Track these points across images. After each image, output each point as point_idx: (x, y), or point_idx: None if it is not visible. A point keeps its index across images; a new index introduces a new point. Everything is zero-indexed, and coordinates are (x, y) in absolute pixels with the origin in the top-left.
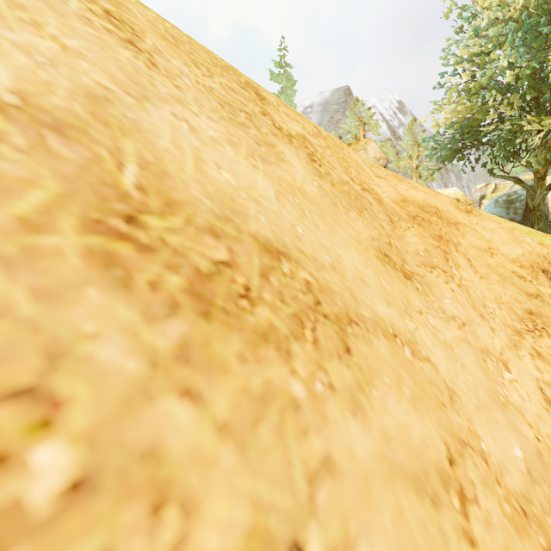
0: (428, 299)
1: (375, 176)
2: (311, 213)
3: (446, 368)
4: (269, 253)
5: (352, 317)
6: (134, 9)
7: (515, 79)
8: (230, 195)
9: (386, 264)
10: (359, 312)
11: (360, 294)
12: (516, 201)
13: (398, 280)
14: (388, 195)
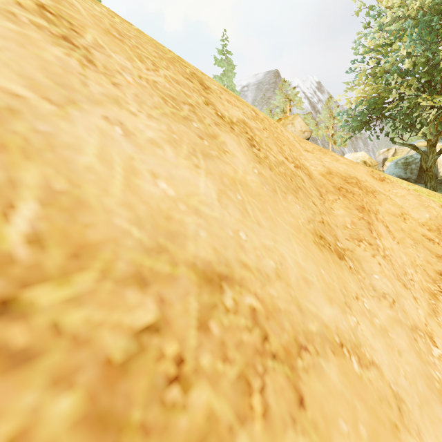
0: (360, 276)
1: (304, 150)
2: (253, 209)
3: (388, 366)
4: (209, 284)
5: (301, 340)
6: (77, 4)
7: (412, 66)
8: (166, 211)
9: (322, 248)
10: (306, 329)
11: (305, 300)
12: (412, 163)
13: (334, 264)
14: (316, 168)
